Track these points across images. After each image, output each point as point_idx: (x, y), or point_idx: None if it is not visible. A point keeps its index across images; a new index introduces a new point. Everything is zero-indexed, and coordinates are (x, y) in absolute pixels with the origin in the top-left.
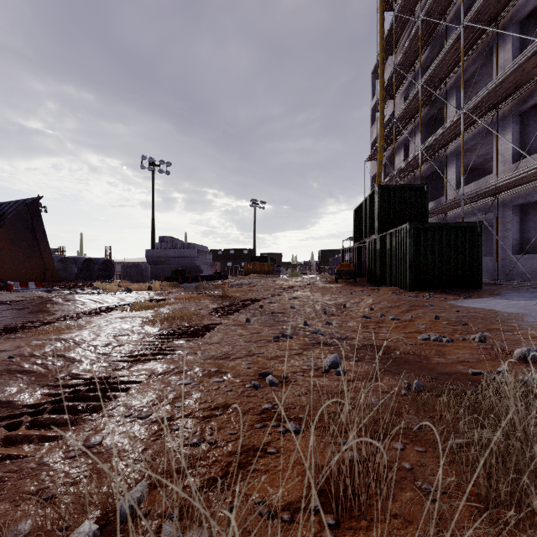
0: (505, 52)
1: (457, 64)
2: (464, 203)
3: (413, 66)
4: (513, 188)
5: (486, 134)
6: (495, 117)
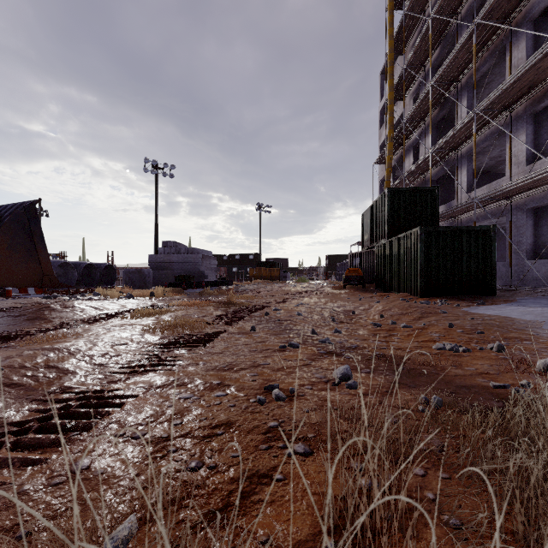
0: (519, 50)
1: (469, 63)
2: (476, 206)
3: (423, 66)
4: (528, 191)
5: (499, 135)
6: (508, 118)
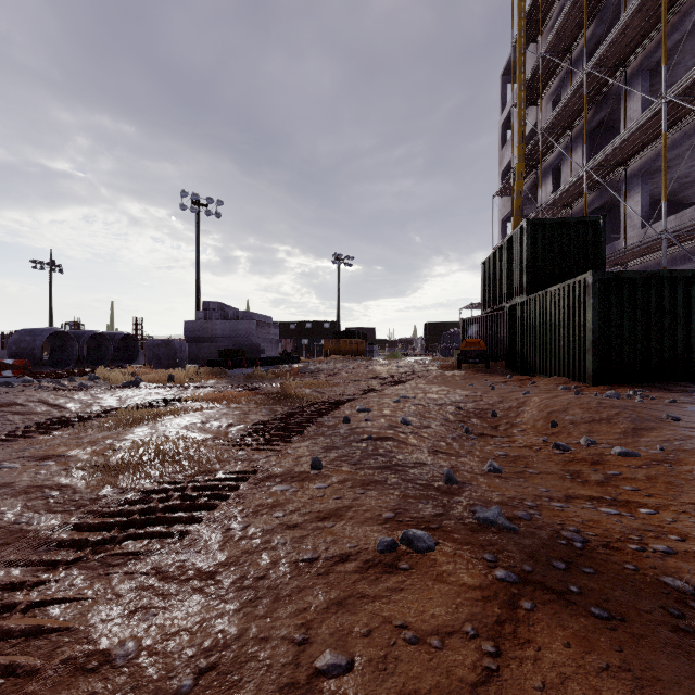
0: None
1: (646, 35)
2: (660, 246)
3: (568, 53)
4: None
5: None
6: None
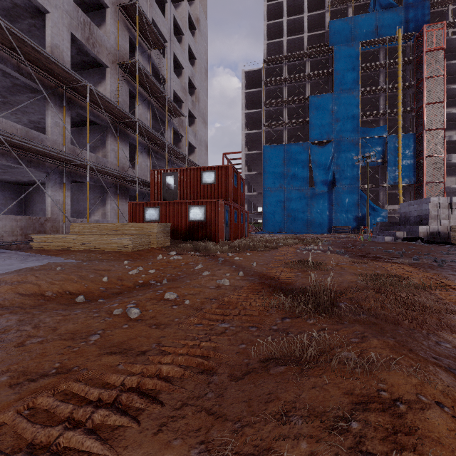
0: None
1: None
2: None
3: None
4: None
5: None
6: None
